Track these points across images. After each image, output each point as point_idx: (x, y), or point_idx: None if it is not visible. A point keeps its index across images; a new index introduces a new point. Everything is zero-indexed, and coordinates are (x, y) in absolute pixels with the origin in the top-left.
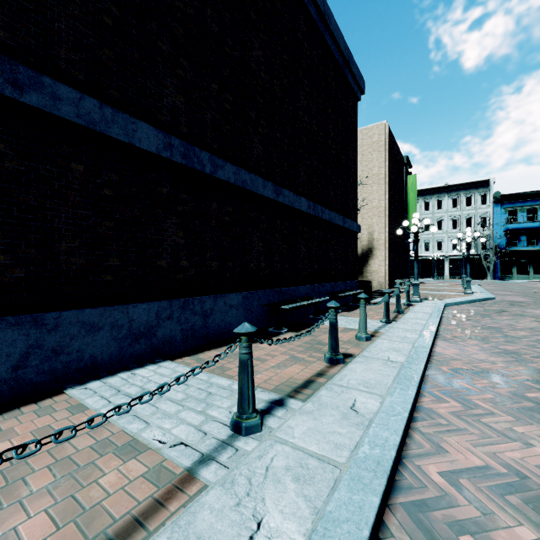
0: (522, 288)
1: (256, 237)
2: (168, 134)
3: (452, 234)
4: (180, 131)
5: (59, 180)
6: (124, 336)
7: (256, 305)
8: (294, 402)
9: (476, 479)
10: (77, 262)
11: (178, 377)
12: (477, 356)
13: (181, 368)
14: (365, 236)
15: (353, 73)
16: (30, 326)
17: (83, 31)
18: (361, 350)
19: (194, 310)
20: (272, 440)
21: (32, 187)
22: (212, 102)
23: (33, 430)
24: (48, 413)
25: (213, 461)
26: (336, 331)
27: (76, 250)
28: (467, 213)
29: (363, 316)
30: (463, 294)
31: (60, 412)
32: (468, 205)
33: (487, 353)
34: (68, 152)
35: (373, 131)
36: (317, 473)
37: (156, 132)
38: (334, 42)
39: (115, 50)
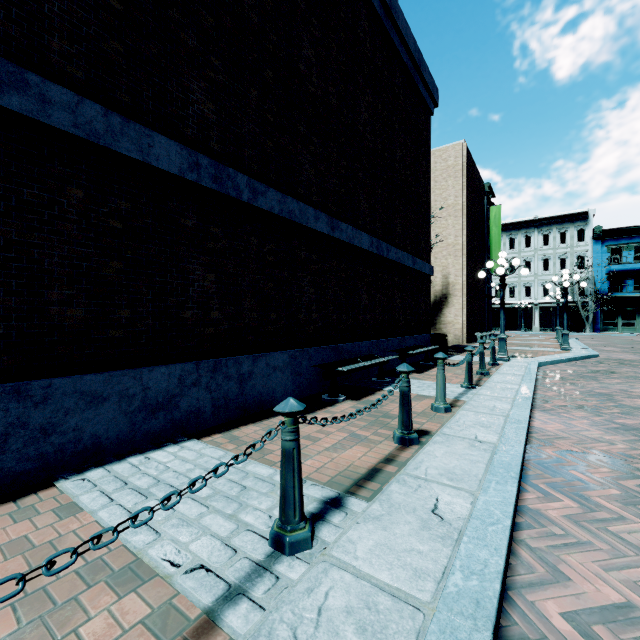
0: (630, 343)
1: (307, 281)
2: (194, 151)
3: (543, 277)
4: (209, 147)
5: (50, 209)
6: (137, 408)
7: (306, 365)
8: (356, 502)
9: (616, 626)
10: (74, 315)
11: (192, 482)
12: (589, 433)
13: (210, 450)
14: (439, 280)
15: (426, 81)
16: (10, 399)
17: (83, 17)
18: (440, 425)
19: (228, 373)
20: (326, 563)
21: (13, 217)
22: (250, 112)
23: (4, 543)
24: (29, 516)
25: (243, 596)
26: (408, 402)
27: (73, 298)
28: (560, 251)
29: (441, 381)
30: (559, 350)
31: (45, 514)
32: (562, 242)
33: (600, 429)
34: (63, 172)
35: (448, 152)
36: (391, 620)
37: (179, 147)
38: (402, 42)
39: (125, 42)
